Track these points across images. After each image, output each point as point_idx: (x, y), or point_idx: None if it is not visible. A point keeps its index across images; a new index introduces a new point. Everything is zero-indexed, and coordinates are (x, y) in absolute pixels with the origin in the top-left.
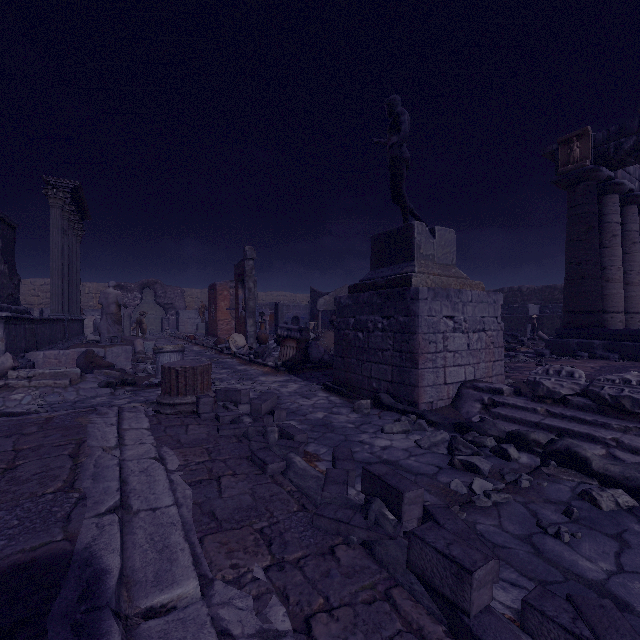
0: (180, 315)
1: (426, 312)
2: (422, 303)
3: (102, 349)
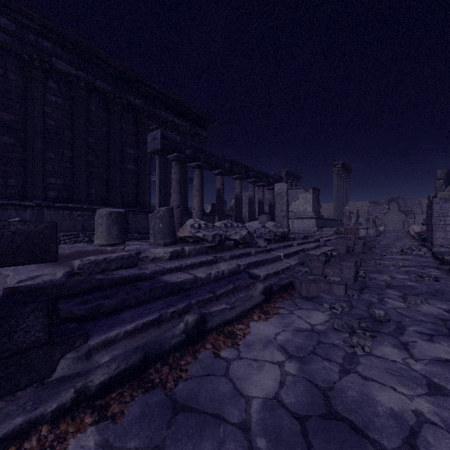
0: (415, 218)
1: (438, 208)
2: (435, 205)
3: (342, 228)
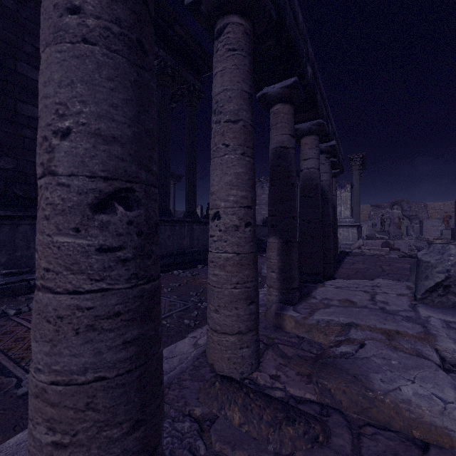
0: (423, 223)
1: None
2: None
3: (392, 241)
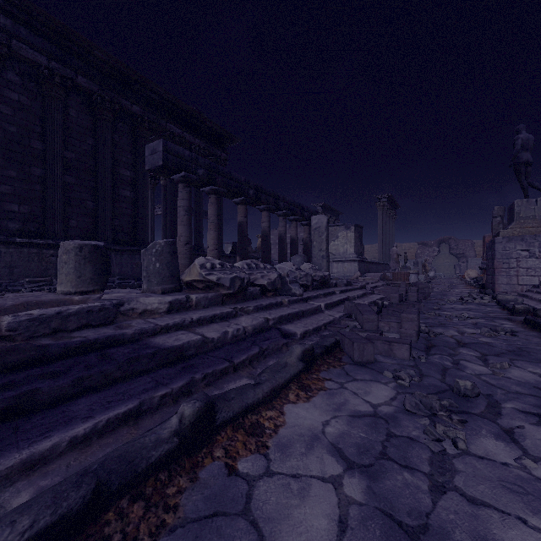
0: (468, 262)
1: (501, 249)
2: (497, 245)
3: (389, 273)
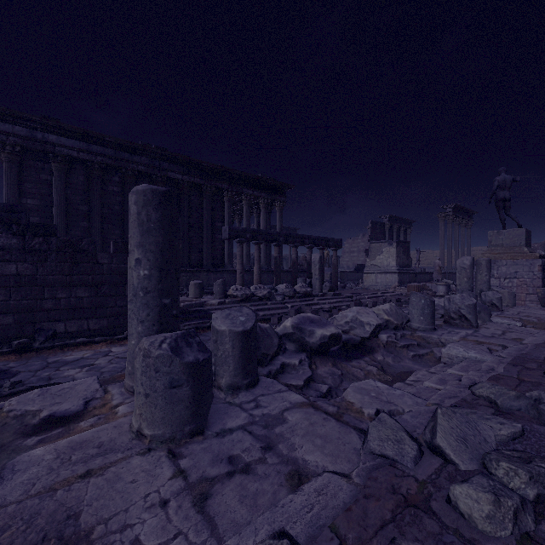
0: None
1: None
2: None
3: (430, 284)
